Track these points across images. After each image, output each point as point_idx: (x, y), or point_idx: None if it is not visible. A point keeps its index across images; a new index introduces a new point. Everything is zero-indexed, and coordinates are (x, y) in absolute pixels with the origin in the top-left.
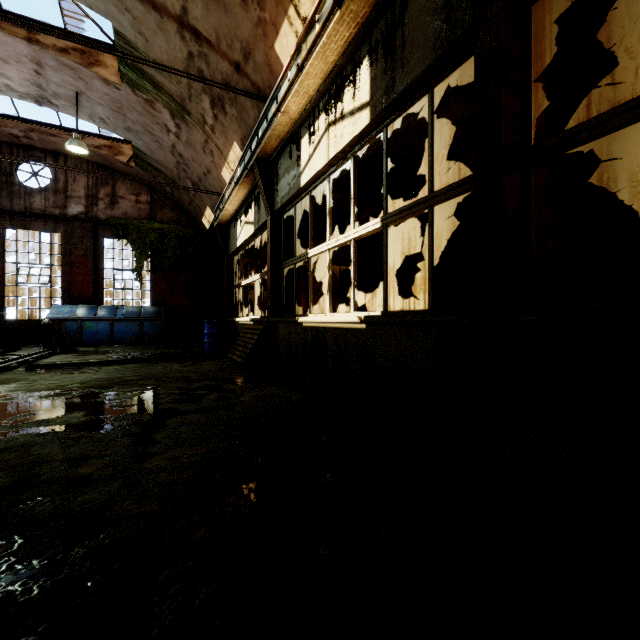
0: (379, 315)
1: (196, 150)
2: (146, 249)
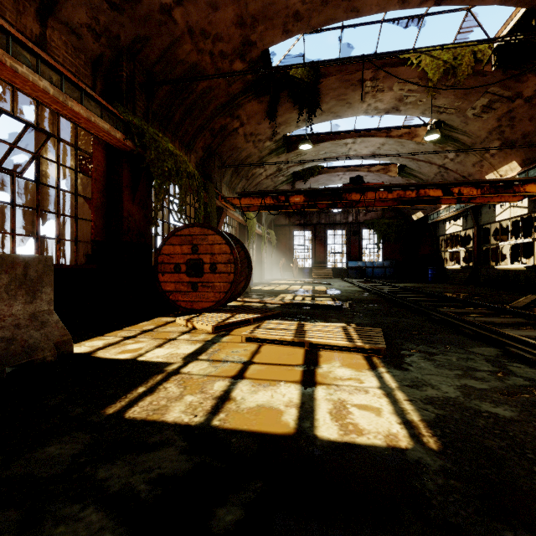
0: (530, 266)
1: None
2: (382, 233)
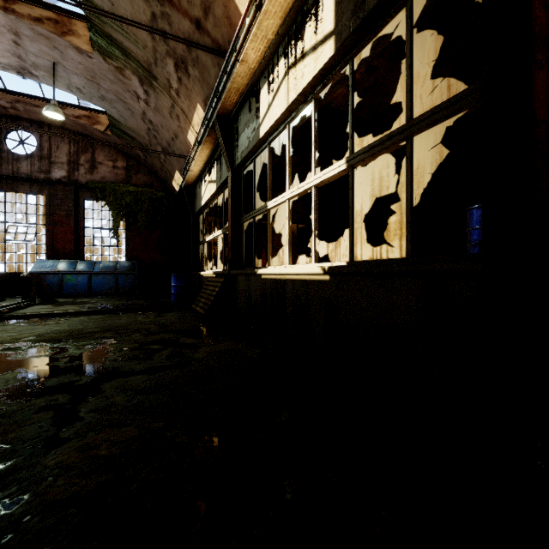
0: (346, 265)
1: (164, 116)
2: (122, 210)
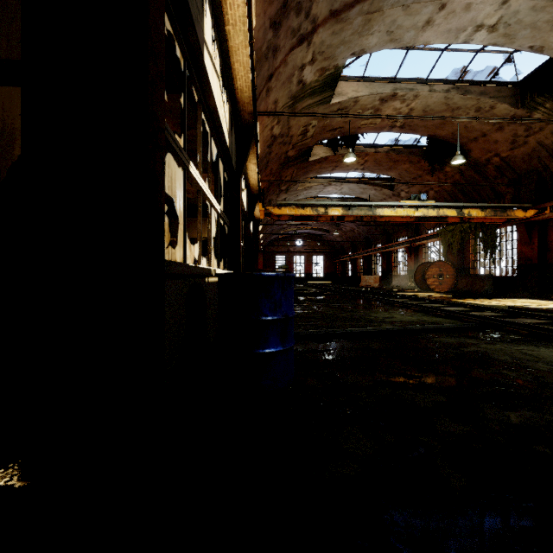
0: None
1: None
2: None
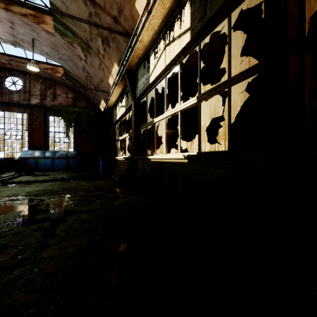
0: (196, 154)
1: (95, 69)
2: (71, 122)
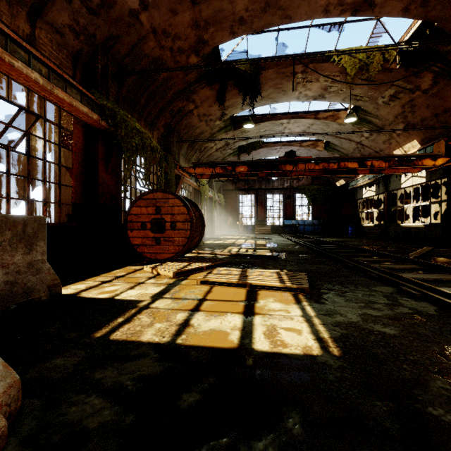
0: (428, 224)
1: None
2: (311, 197)
